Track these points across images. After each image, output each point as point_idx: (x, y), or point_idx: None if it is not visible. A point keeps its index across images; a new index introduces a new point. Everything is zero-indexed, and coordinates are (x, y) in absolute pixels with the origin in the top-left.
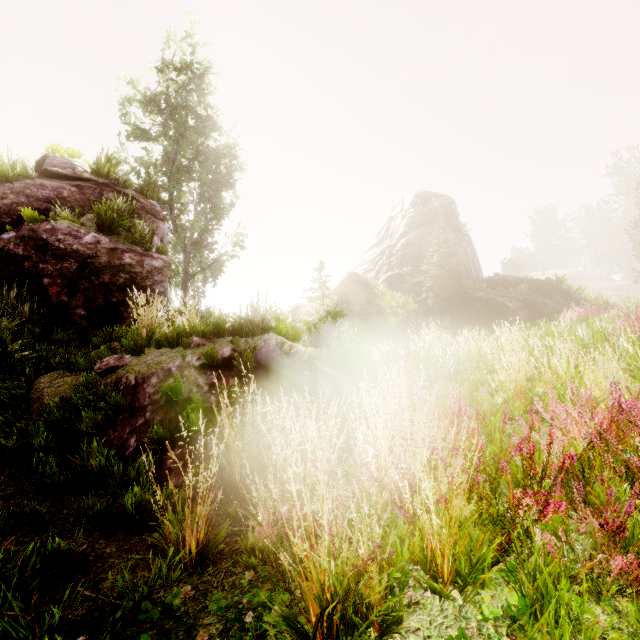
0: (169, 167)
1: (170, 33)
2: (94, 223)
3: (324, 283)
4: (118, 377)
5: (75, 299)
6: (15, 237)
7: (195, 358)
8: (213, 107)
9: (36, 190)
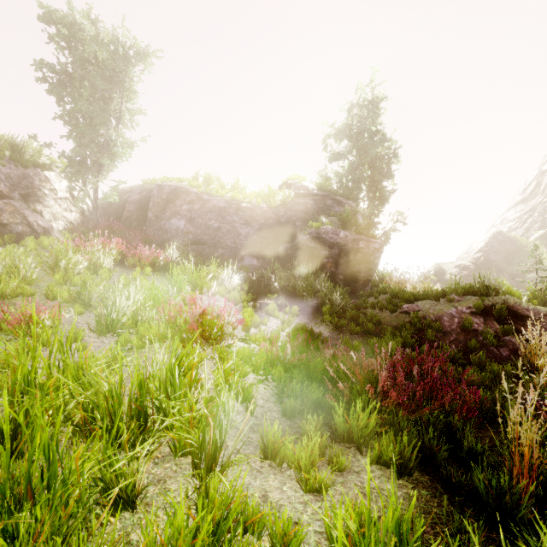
0: (354, 174)
1: (358, 85)
2: (335, 223)
3: (541, 261)
4: (423, 315)
5: (337, 270)
6: (309, 238)
7: (464, 308)
8: (382, 123)
9: (296, 207)
